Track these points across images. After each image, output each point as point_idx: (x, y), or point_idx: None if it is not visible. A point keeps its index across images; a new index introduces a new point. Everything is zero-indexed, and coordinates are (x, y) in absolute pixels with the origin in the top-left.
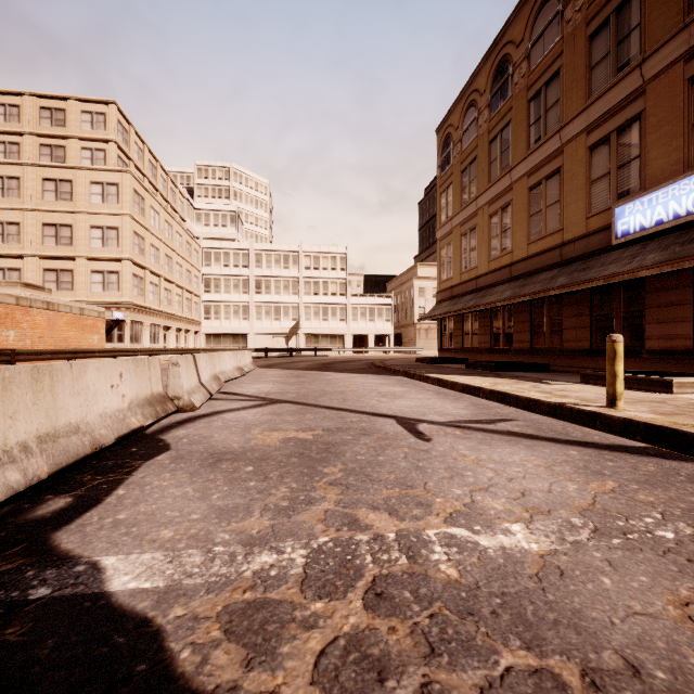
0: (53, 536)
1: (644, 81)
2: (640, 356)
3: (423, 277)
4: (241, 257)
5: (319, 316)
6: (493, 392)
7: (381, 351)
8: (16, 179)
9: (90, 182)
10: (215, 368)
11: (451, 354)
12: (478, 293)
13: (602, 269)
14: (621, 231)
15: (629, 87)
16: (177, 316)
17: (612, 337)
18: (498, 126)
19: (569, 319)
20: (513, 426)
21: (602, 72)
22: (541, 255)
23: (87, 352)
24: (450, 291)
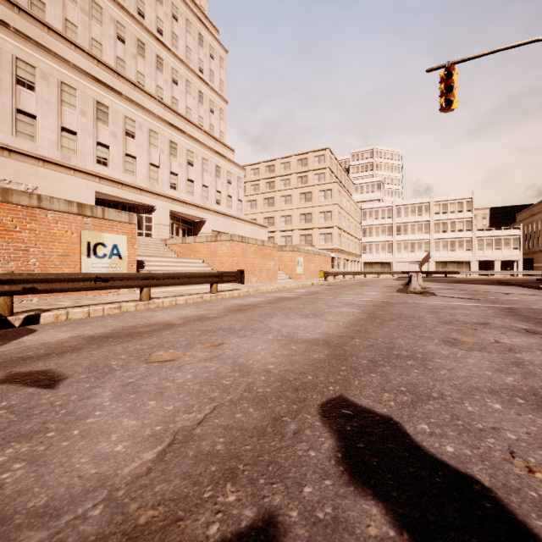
0: (436, 295)
1: None
2: None
3: None
4: (386, 212)
5: (447, 247)
6: None
7: (508, 274)
8: (290, 196)
9: (319, 191)
10: None
11: None
12: None
13: None
14: None
15: None
16: (351, 253)
17: None
18: None
19: None
20: None
21: None
22: None
23: (338, 273)
24: None
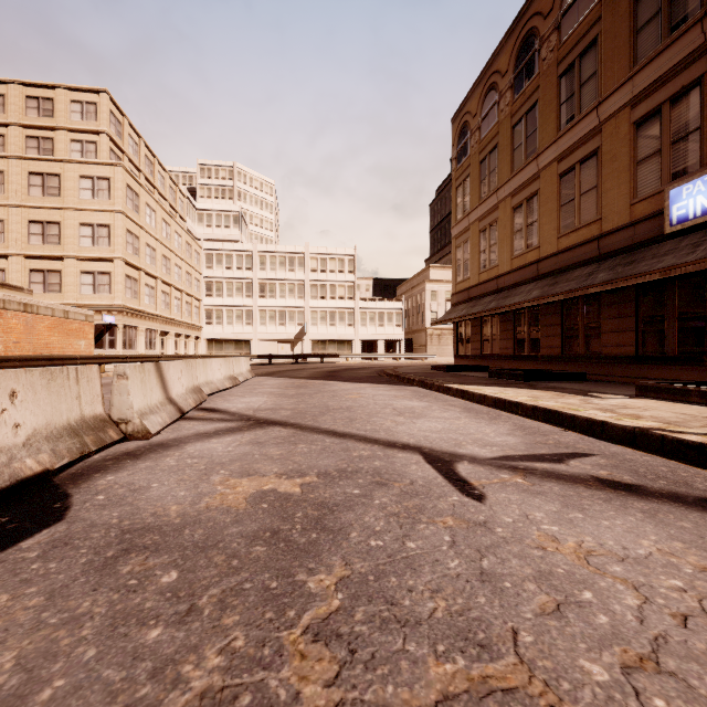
0: None
1: (706, 39)
2: (701, 363)
3: (435, 279)
4: (244, 259)
5: (326, 320)
6: (538, 408)
7: (391, 358)
8: (0, 173)
9: (79, 176)
10: (196, 378)
11: (468, 360)
12: (500, 294)
13: (655, 261)
14: (677, 217)
15: (686, 47)
16: (175, 320)
17: None
18: (522, 108)
19: (609, 321)
20: (595, 467)
21: (651, 34)
22: (574, 249)
23: (66, 359)
24: (467, 292)
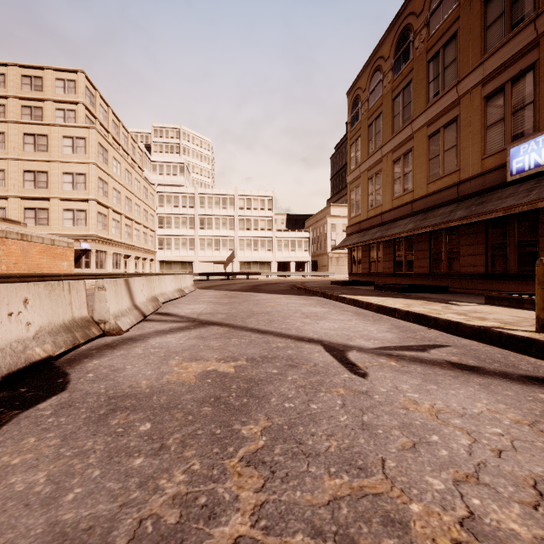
0: None
1: (538, 34)
2: (534, 279)
3: (334, 215)
4: (188, 199)
5: (251, 247)
6: (410, 313)
7: (300, 275)
8: (2, 134)
9: (62, 136)
10: (154, 290)
11: (359, 277)
12: (383, 226)
13: (499, 202)
14: (516, 169)
15: (523, 41)
16: (135, 246)
17: (543, 261)
18: (400, 85)
19: (466, 247)
20: (449, 355)
21: (497, 30)
22: (440, 193)
23: (53, 276)
24: (359, 225)
